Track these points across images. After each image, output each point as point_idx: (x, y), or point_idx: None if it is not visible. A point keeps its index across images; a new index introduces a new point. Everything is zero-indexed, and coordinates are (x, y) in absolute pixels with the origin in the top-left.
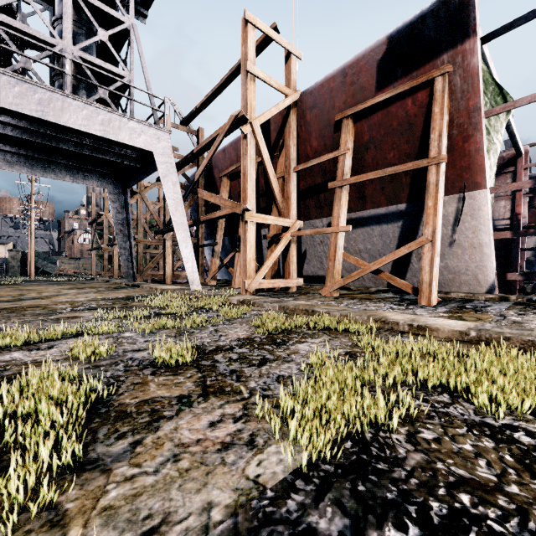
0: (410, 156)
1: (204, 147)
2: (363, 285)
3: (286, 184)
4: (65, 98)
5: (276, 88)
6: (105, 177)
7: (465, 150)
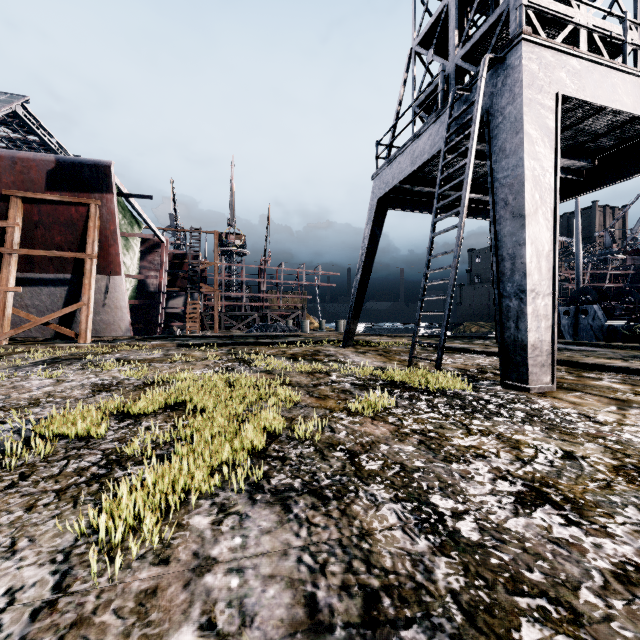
0: (75, 244)
1: None
2: (30, 336)
3: None
4: None
5: None
6: None
7: (110, 251)
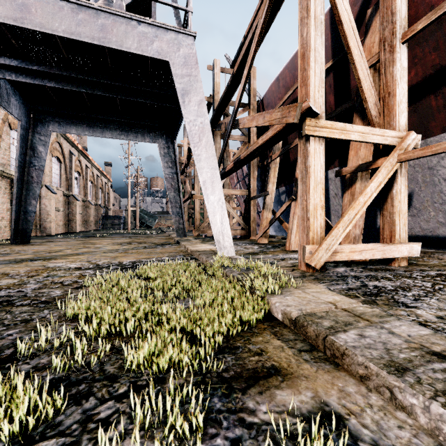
0: None
1: (245, 57)
2: None
3: (383, 72)
4: (56, 1)
5: None
6: (155, 131)
7: None
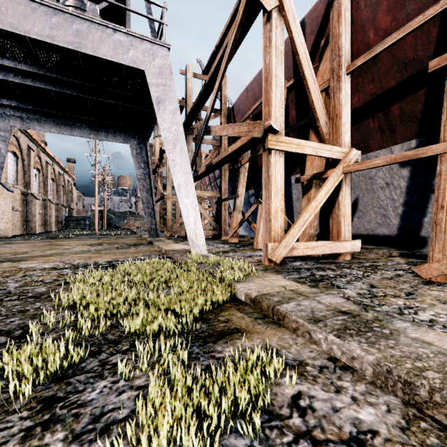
0: None
1: (217, 70)
2: None
3: (332, 96)
4: (29, 2)
5: None
6: (126, 131)
7: None
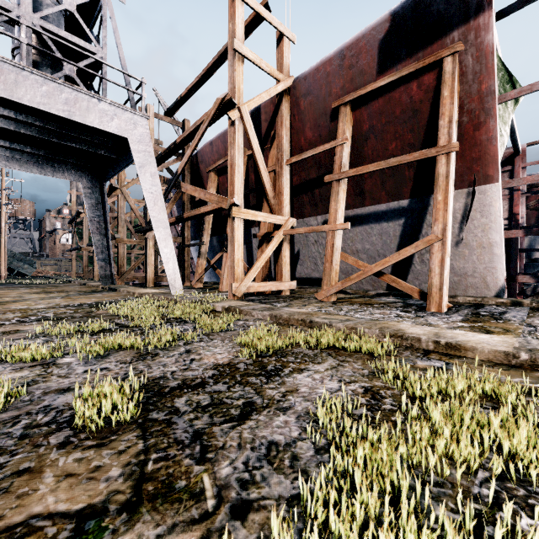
0: (414, 146)
1: (188, 137)
2: (361, 288)
3: (277, 178)
4: (20, 70)
5: (267, 71)
6: (78, 169)
7: (476, 139)
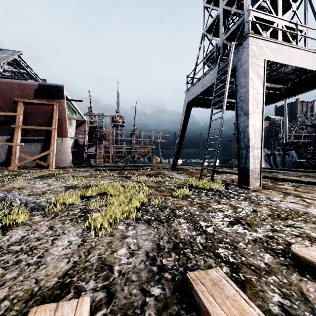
0: (47, 123)
1: None
2: (26, 165)
3: None
4: None
5: None
6: None
7: (63, 126)
